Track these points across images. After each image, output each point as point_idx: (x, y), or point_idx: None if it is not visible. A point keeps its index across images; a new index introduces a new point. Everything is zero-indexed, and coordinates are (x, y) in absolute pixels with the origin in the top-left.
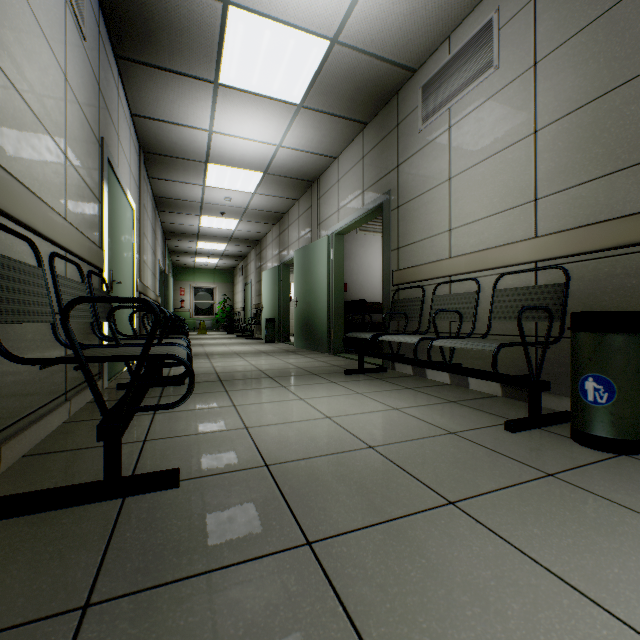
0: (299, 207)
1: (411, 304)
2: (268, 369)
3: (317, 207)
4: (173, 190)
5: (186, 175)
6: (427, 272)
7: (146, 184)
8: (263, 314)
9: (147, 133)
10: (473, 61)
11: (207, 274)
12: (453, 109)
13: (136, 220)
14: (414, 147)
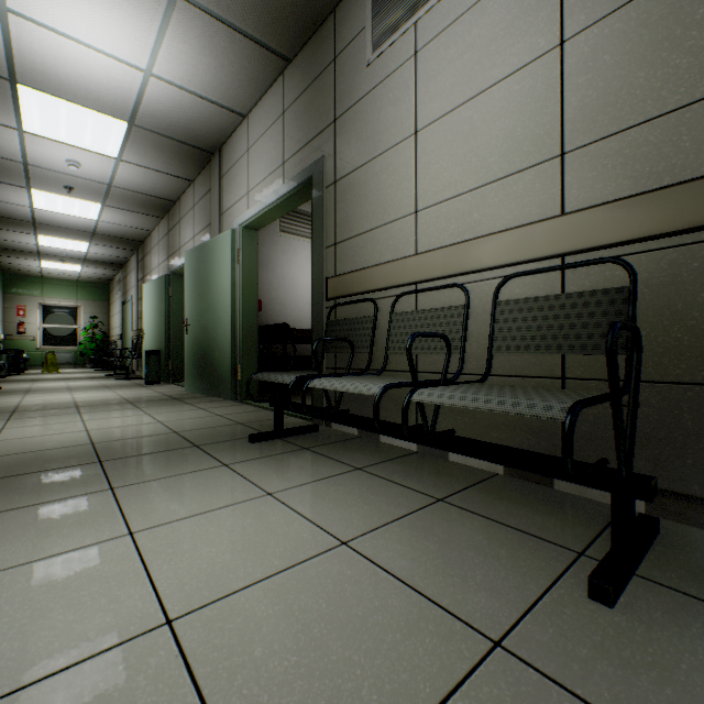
0: (194, 192)
1: (357, 327)
2: (111, 439)
3: (219, 190)
4: None
5: None
6: (381, 277)
7: None
8: (145, 343)
9: None
10: None
11: (65, 287)
12: (422, 23)
13: None
14: (360, 89)
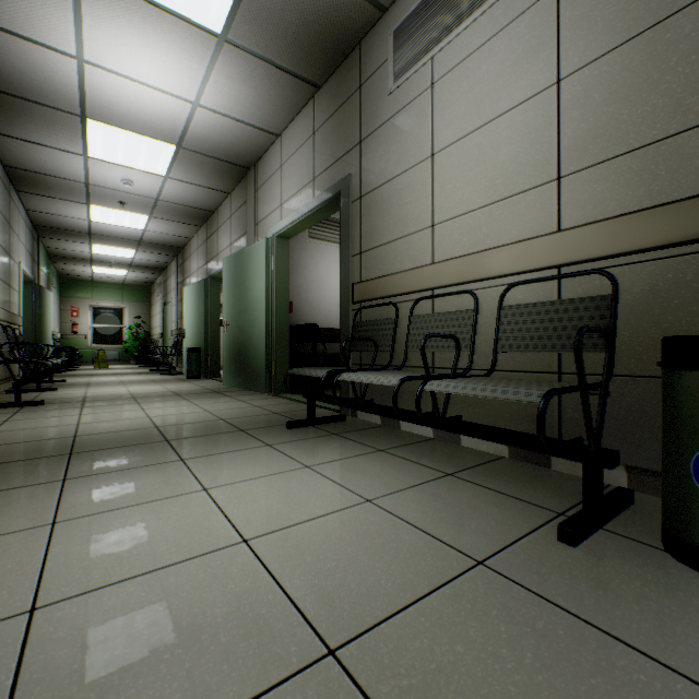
0: (231, 203)
1: (380, 328)
2: (170, 424)
3: (254, 202)
4: (35, 158)
5: (52, 134)
6: (402, 284)
7: None
8: (185, 342)
9: None
10: None
11: (112, 290)
12: (438, 59)
13: None
14: (383, 115)
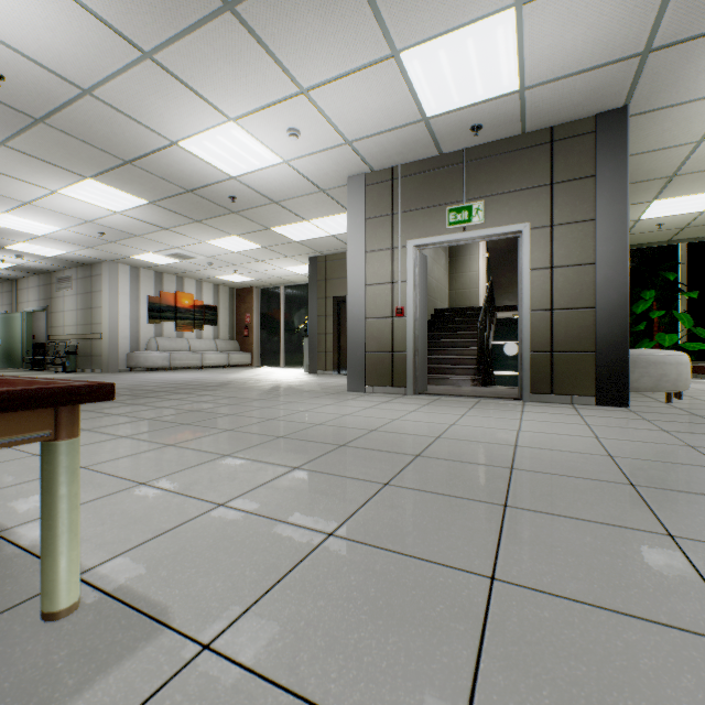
0: (4, 287)
1: (53, 347)
2: None
3: (17, 294)
4: None
5: None
6: (59, 338)
7: None
8: None
9: None
10: (69, 283)
11: None
12: (65, 292)
13: None
14: (56, 296)
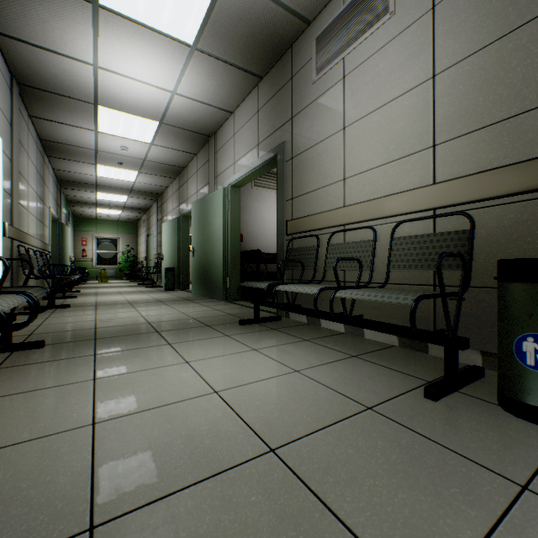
0: (197, 161)
1: (306, 253)
2: (158, 321)
3: (214, 161)
4: (61, 133)
5: (74, 117)
6: (322, 221)
7: (25, 122)
8: (163, 263)
9: (18, 59)
10: (368, 9)
11: (110, 225)
12: (348, 58)
13: (4, 156)
14: (308, 98)
